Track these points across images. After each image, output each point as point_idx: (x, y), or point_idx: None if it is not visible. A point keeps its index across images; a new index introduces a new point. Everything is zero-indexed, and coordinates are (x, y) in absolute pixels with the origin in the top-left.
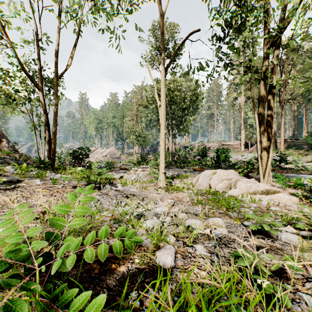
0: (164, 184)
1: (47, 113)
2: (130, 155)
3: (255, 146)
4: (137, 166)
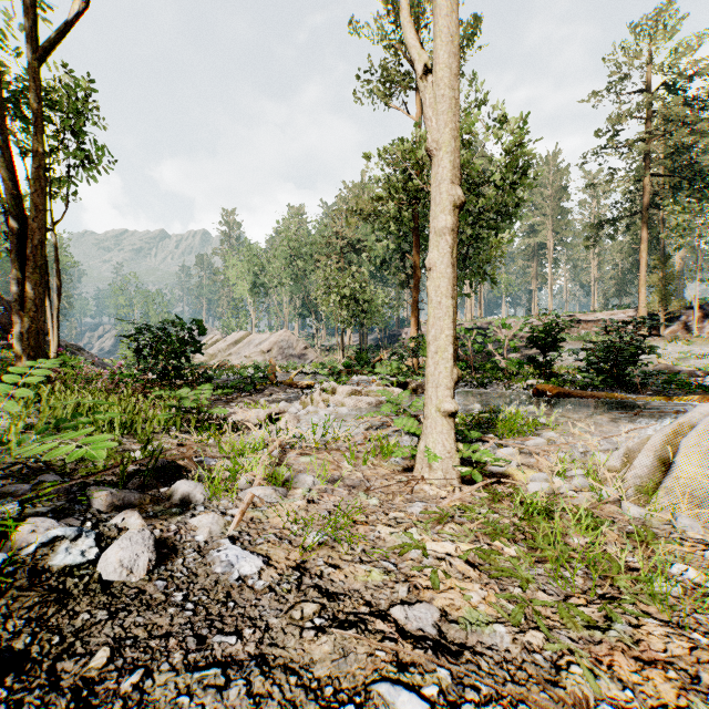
0: (452, 472)
1: (19, 192)
2: (332, 351)
3: (679, 325)
4: (340, 377)
